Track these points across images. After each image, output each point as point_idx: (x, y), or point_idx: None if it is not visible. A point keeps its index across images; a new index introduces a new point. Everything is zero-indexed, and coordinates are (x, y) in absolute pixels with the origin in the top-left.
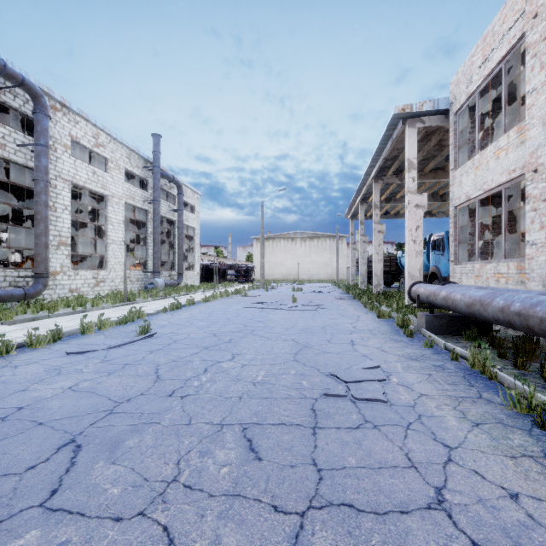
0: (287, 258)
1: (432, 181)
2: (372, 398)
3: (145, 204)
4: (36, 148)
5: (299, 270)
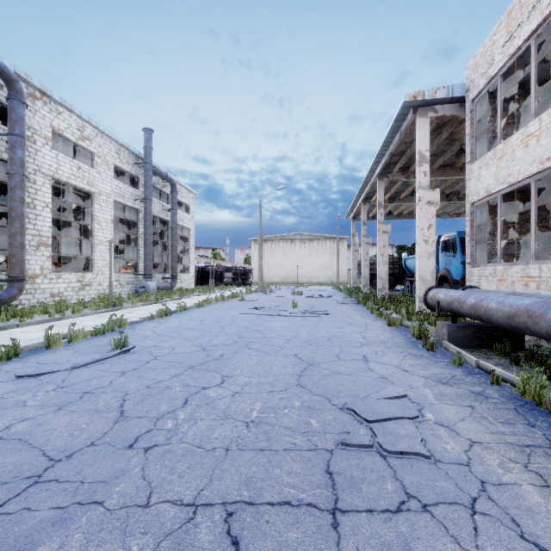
0: (286, 260)
1: (440, 178)
2: (409, 451)
3: (136, 202)
4: (10, 138)
5: (298, 272)
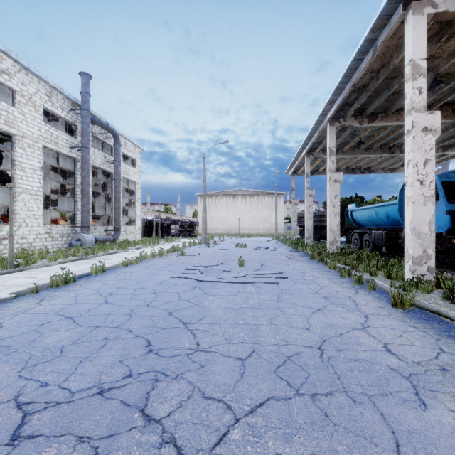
0: (228, 213)
1: (395, 124)
2: None
3: (72, 151)
4: None
5: (240, 224)
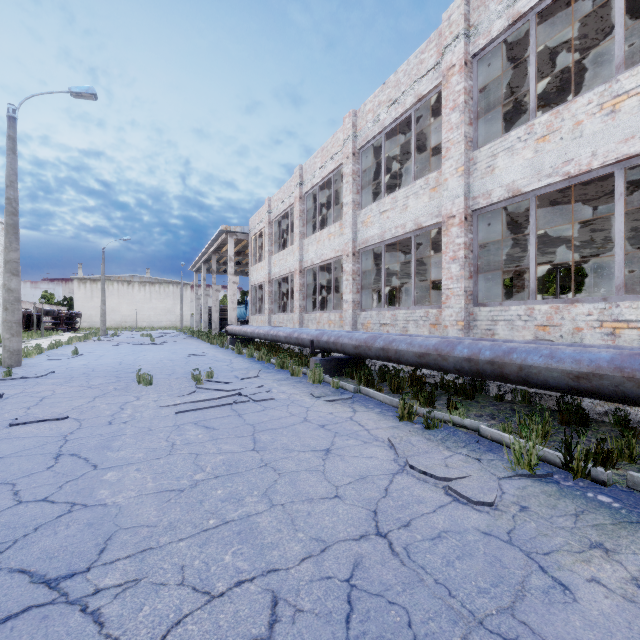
0: (122, 303)
1: None
2: (202, 355)
3: None
4: None
5: (137, 316)
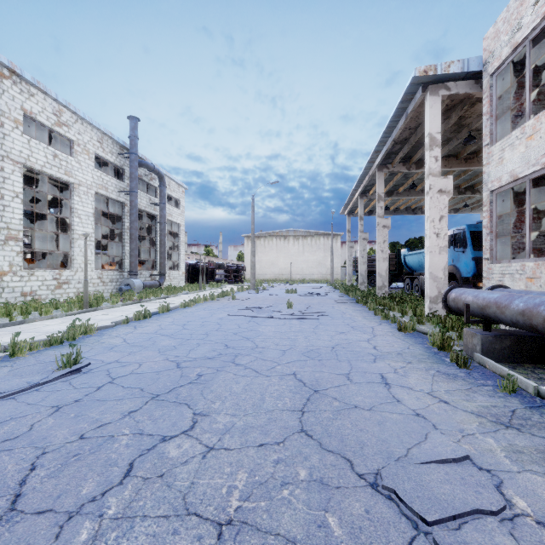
0: (279, 257)
1: (443, 170)
2: None
3: (121, 195)
4: None
5: (291, 269)
